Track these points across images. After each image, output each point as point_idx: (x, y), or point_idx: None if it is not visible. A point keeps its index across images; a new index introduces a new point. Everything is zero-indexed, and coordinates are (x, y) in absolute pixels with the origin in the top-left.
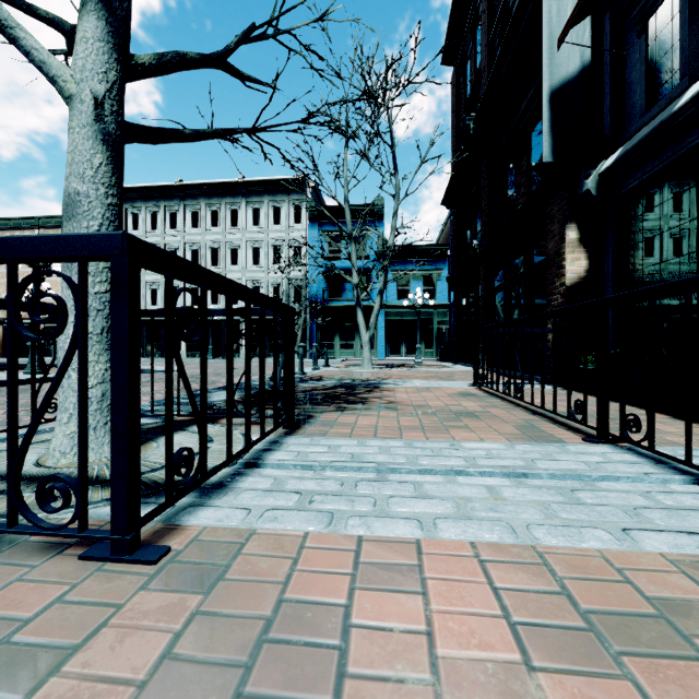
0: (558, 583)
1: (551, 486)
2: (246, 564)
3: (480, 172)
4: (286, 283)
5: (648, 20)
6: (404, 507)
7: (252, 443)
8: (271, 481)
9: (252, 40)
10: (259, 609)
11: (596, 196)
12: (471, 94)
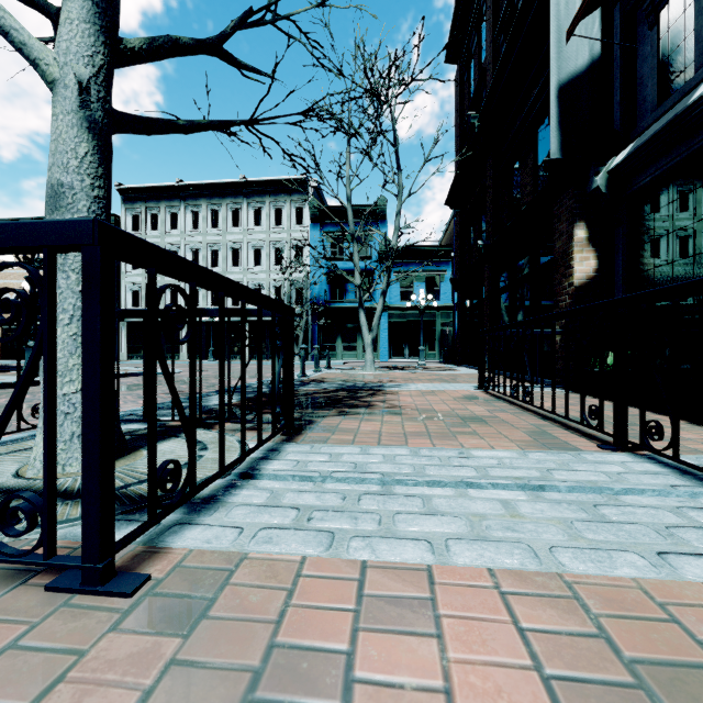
0: (592, 620)
1: (571, 501)
2: (234, 595)
3: (484, 171)
4: (288, 284)
5: (660, 11)
6: (412, 525)
7: (248, 452)
8: (267, 494)
9: (250, 26)
10: (246, 656)
11: (606, 193)
12: (475, 92)
